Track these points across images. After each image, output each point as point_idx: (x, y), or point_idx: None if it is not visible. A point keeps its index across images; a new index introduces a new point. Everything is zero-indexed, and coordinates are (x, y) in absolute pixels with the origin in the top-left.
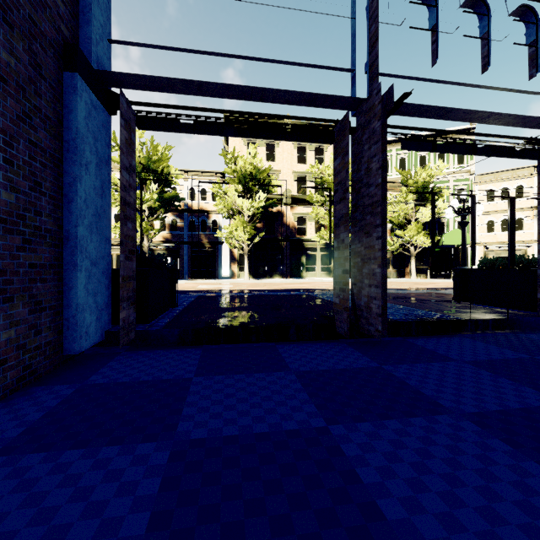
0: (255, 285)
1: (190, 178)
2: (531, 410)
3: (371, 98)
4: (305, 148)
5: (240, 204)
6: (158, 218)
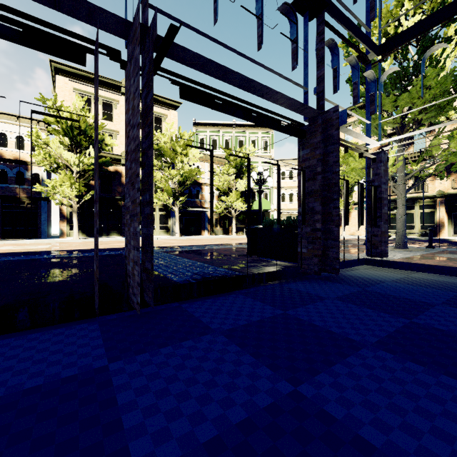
0: (80, 245)
1: None
2: (252, 422)
3: (135, 20)
4: None
5: (69, 159)
6: None
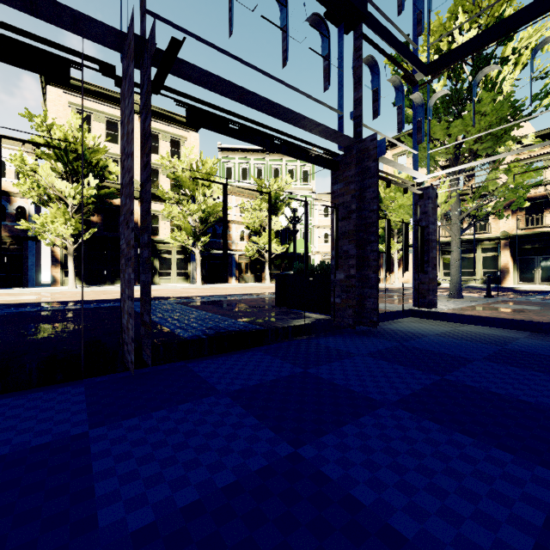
0: (76, 295)
1: None
2: (240, 485)
3: (129, 31)
4: (159, 137)
5: (63, 189)
6: None
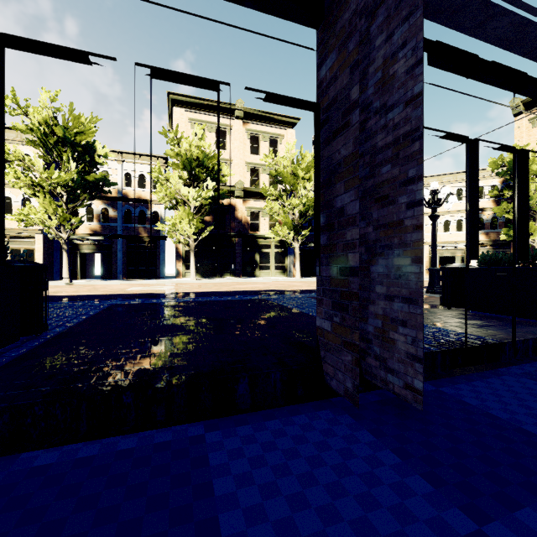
0: (201, 286)
1: (125, 161)
2: None
3: None
4: (259, 139)
5: (186, 194)
6: (81, 206)
